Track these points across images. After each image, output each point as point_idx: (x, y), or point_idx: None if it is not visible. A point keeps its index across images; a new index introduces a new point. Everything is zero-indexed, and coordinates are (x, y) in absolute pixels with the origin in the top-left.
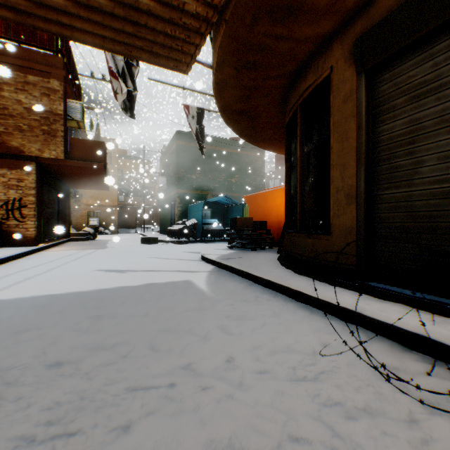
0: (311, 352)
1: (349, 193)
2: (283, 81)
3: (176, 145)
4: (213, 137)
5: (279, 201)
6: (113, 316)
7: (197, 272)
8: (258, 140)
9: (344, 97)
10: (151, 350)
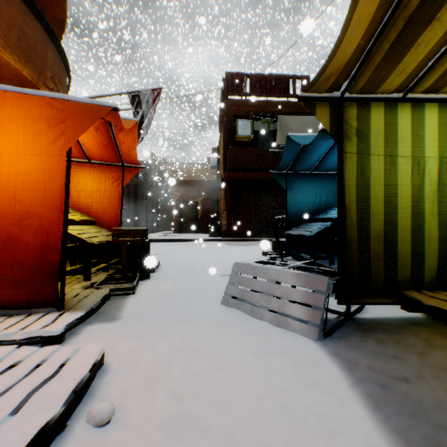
0: None
1: None
2: None
3: None
4: None
5: None
6: None
7: None
8: None
9: None
10: None
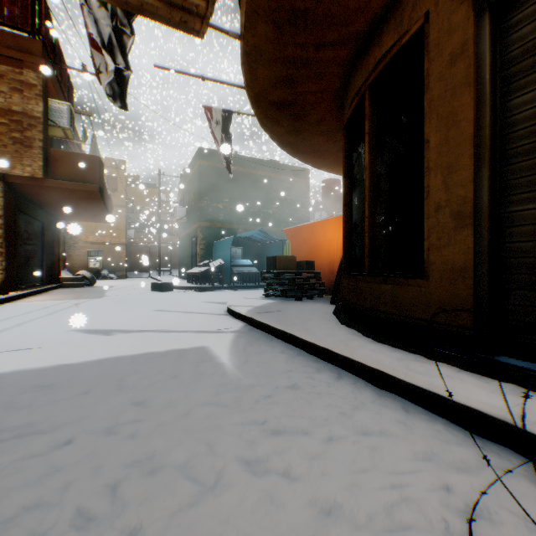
0: (443, 532)
1: (459, 211)
2: (344, 51)
3: (198, 166)
4: (245, 157)
5: (331, 235)
6: (55, 425)
7: (219, 333)
8: (304, 151)
9: (451, 56)
10: (92, 532)
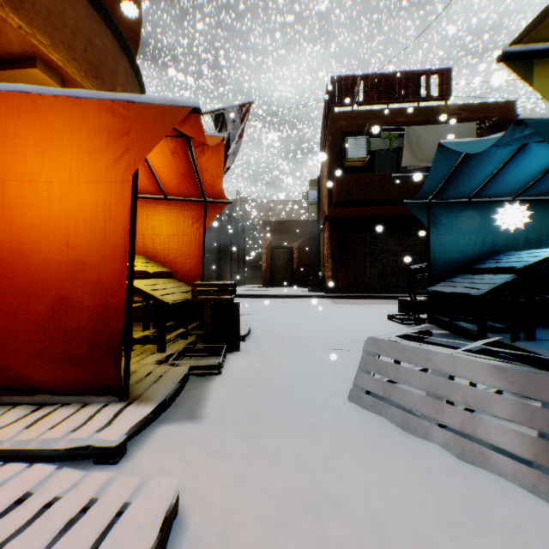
0: None
1: None
2: None
3: None
4: None
5: None
6: None
7: None
8: None
9: None
10: None
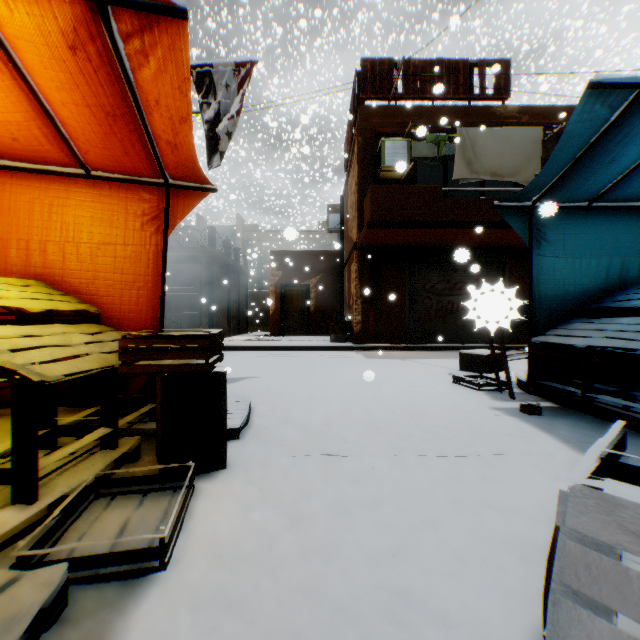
0: None
1: None
2: None
3: None
4: None
5: None
6: None
7: None
8: None
9: None
10: None
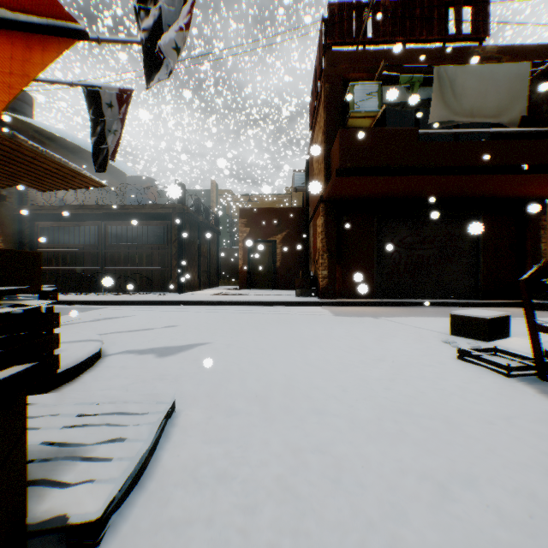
0: None
1: None
2: None
3: None
4: None
5: None
6: None
7: None
8: None
9: None
10: None
